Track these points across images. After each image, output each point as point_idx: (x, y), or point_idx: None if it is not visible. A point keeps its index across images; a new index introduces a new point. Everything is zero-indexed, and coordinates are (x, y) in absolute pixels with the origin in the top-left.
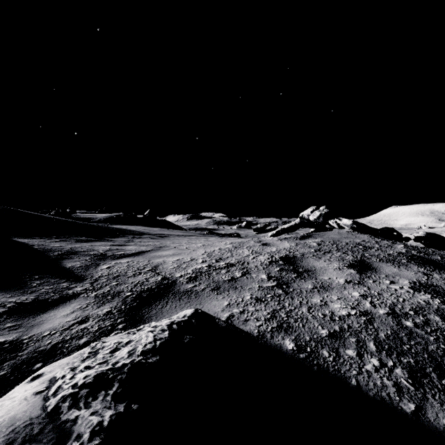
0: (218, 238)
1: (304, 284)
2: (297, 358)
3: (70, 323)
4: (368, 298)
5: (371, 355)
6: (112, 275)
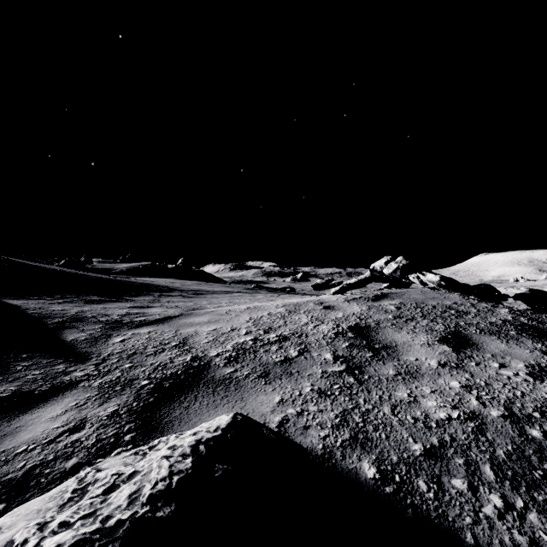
0: (268, 296)
1: (383, 367)
2: (381, 494)
3: (58, 432)
4: (473, 391)
5: (490, 488)
6: (127, 353)
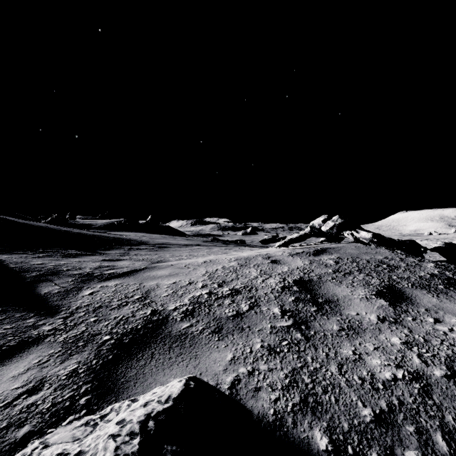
0: (222, 249)
1: (327, 322)
2: None
3: (16, 393)
4: (413, 348)
5: None
6: (93, 306)
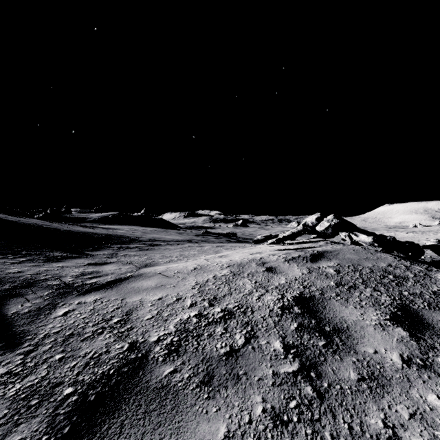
0: (214, 247)
1: (341, 366)
2: None
3: None
4: None
5: None
6: (63, 334)
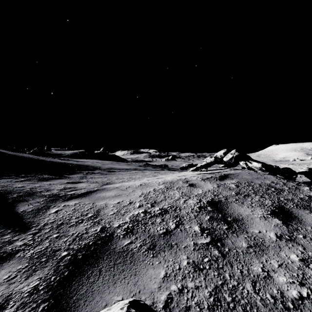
0: (152, 172)
1: (237, 240)
2: None
3: None
4: (310, 265)
5: None
6: (57, 223)
